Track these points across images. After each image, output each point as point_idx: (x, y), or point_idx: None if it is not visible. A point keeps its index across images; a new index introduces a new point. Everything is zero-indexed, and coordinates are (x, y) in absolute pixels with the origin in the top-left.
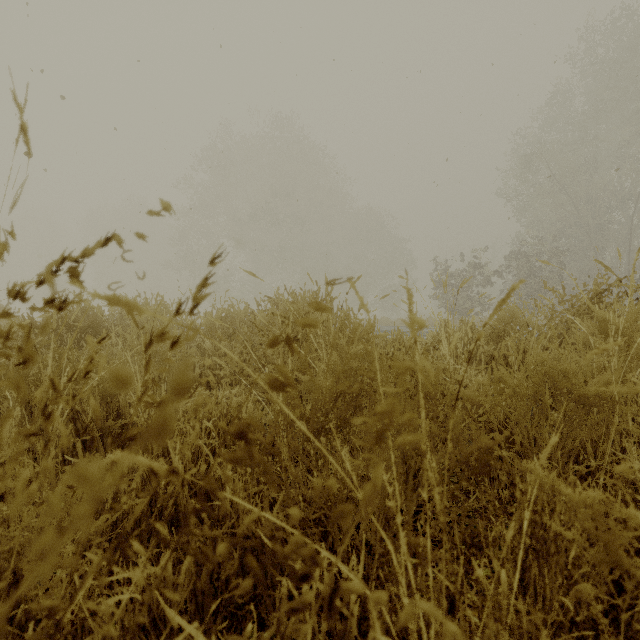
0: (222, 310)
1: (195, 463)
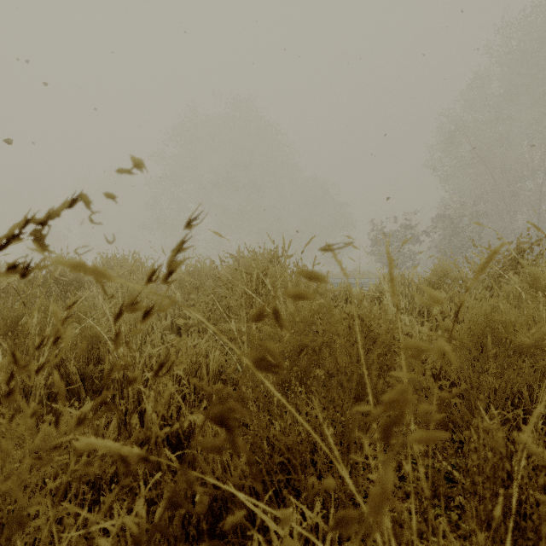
0: (190, 265)
1: (167, 408)
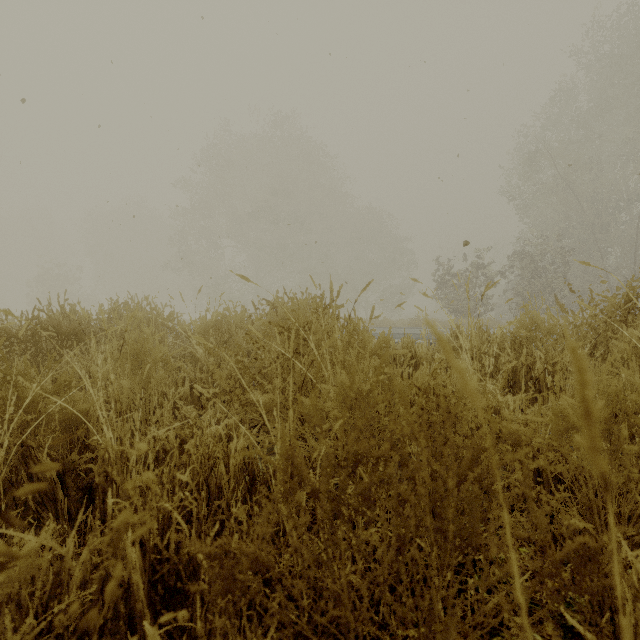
0: (217, 314)
1: (166, 528)
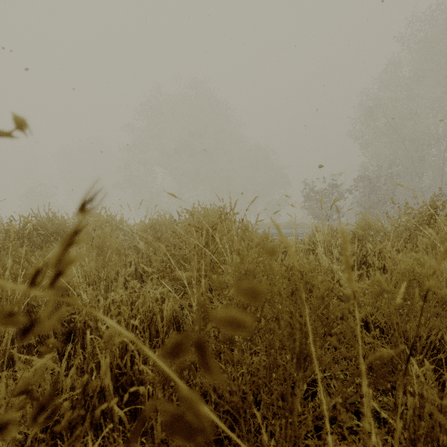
0: (153, 219)
1: (123, 355)
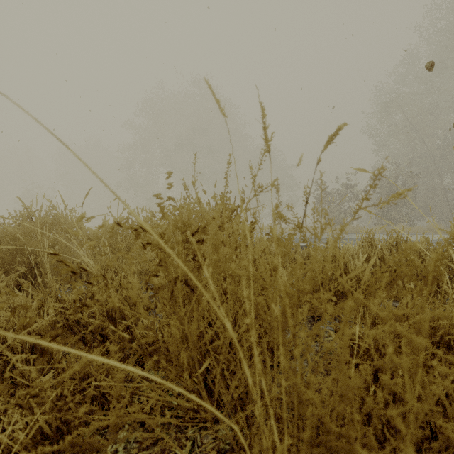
0: (120, 220)
1: None
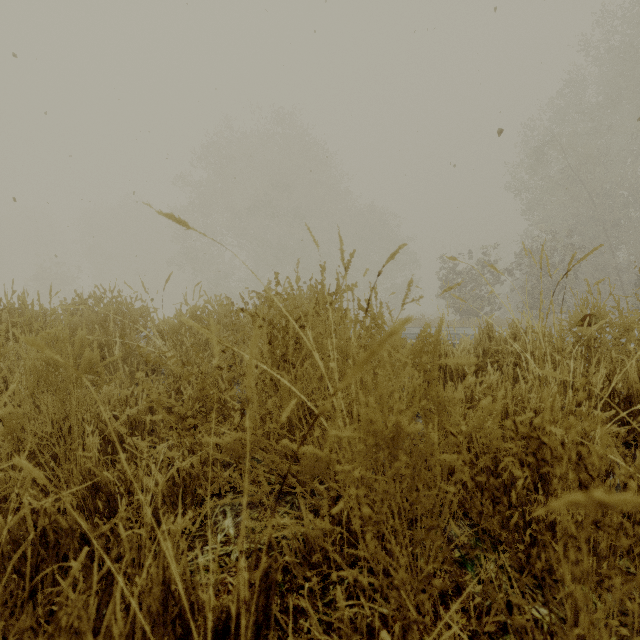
0: (196, 309)
1: None
